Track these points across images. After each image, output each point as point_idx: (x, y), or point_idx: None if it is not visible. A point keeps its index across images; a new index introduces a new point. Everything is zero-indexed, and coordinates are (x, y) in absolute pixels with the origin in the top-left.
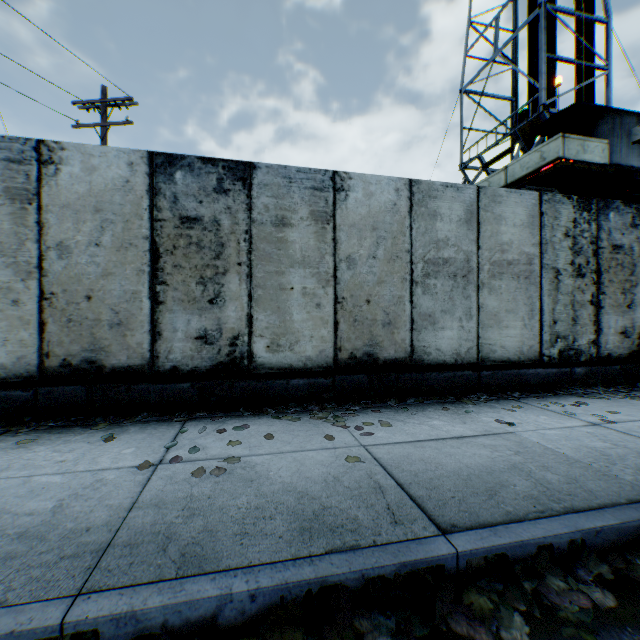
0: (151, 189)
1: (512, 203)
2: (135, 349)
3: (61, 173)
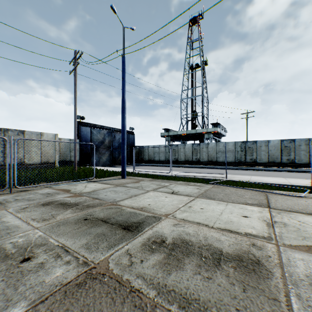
0: (280, 143)
1: None
2: (278, 160)
3: (270, 143)
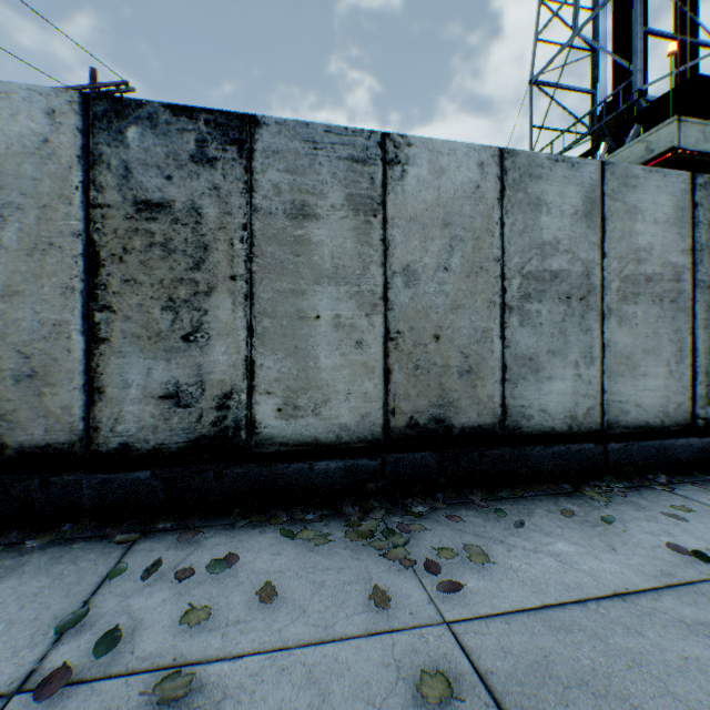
0: (86, 155)
1: (652, 188)
2: (59, 416)
3: None
